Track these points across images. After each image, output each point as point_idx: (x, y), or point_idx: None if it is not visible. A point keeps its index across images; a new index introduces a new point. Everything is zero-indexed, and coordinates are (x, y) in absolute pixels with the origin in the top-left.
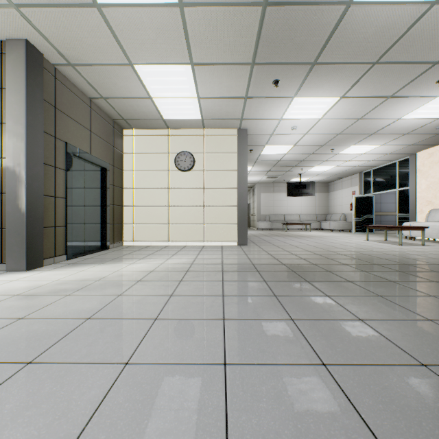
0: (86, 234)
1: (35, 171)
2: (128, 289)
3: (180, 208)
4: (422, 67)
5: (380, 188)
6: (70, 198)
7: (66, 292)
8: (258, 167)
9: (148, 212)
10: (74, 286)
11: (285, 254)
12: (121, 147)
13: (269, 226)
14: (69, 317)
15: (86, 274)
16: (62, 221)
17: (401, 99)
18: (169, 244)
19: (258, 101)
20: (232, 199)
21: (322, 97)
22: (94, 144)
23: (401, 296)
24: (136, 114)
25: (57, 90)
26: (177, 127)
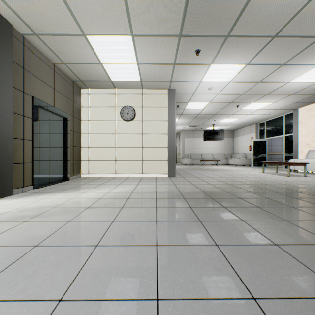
0: (50, 168)
1: (5, 118)
2: (77, 215)
3: (124, 149)
4: (310, 40)
5: (271, 135)
6: (37, 141)
7: (24, 219)
8: (182, 119)
9: (100, 152)
10: (32, 213)
11: (204, 183)
12: (79, 102)
13: (190, 162)
14: (19, 244)
15: (46, 201)
16: (30, 158)
17: (291, 67)
18: (116, 176)
19: (184, 67)
20: (164, 142)
21: (232, 64)
22: (57, 99)
23: (303, 221)
24: (90, 77)
25: (25, 54)
26: (122, 87)
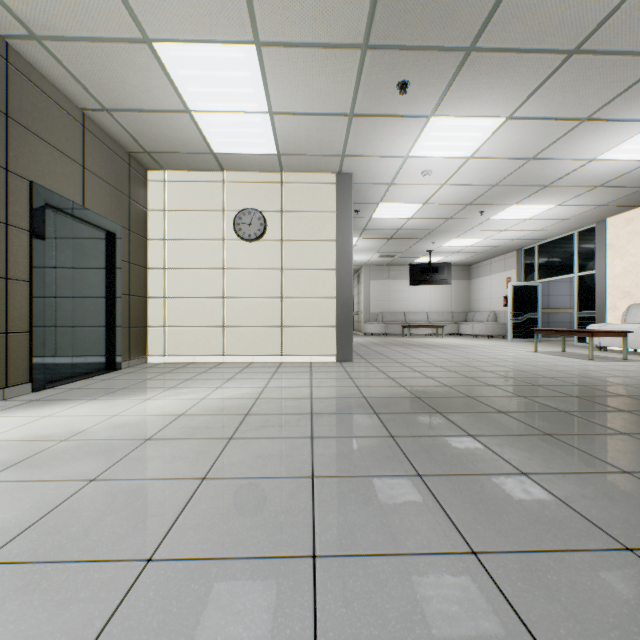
0: (75, 345)
1: None
2: (118, 461)
3: (243, 302)
4: None
5: (549, 273)
6: (41, 282)
7: None
8: (366, 240)
9: (189, 308)
10: (8, 455)
11: (415, 377)
12: (144, 200)
13: (382, 329)
14: None
15: (52, 423)
16: (23, 322)
17: (602, 125)
18: (225, 360)
19: (372, 123)
20: (328, 288)
21: (477, 118)
22: (90, 190)
23: None
24: (166, 143)
25: (11, 84)
26: (237, 168)
